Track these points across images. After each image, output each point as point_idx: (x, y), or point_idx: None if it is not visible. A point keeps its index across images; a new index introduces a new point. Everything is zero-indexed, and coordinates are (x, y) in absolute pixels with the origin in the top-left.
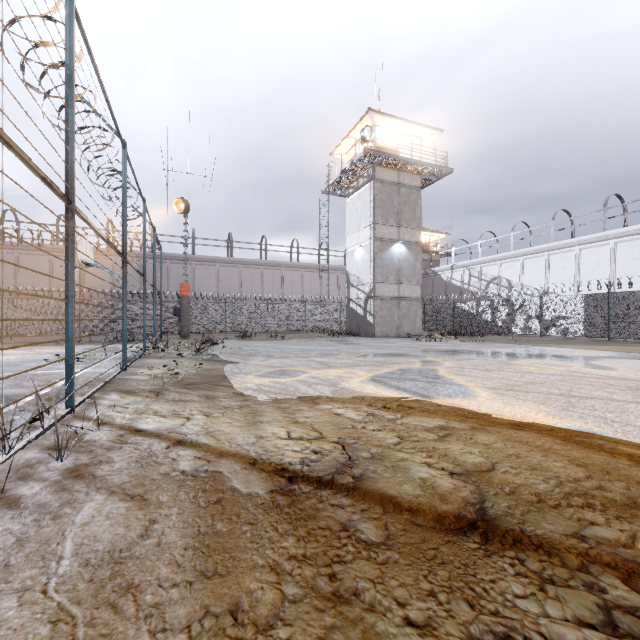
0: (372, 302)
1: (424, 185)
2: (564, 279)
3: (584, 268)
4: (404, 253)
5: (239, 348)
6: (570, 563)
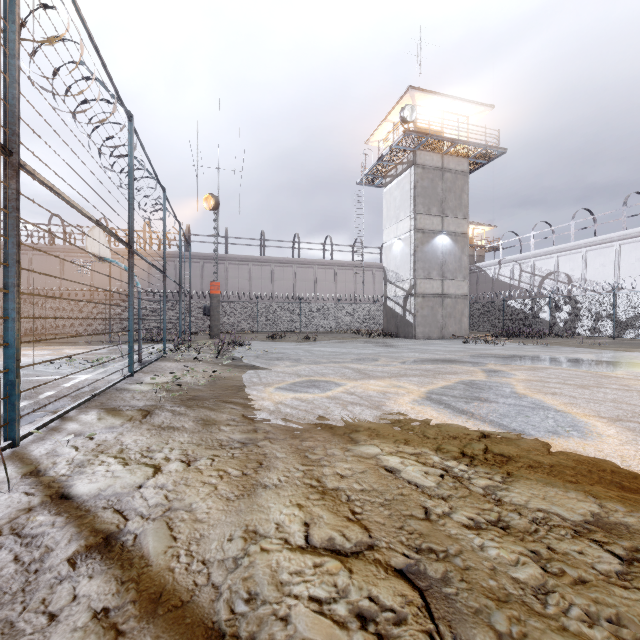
0: (412, 300)
1: (471, 170)
2: (639, 272)
3: None
4: (449, 245)
5: (265, 351)
6: None
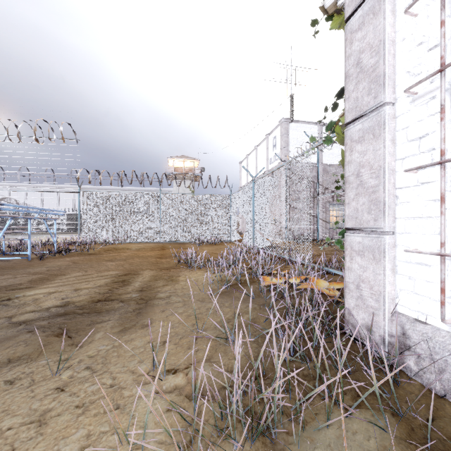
0: None
1: None
2: (52, 204)
3: (62, 200)
4: None
5: None
6: None
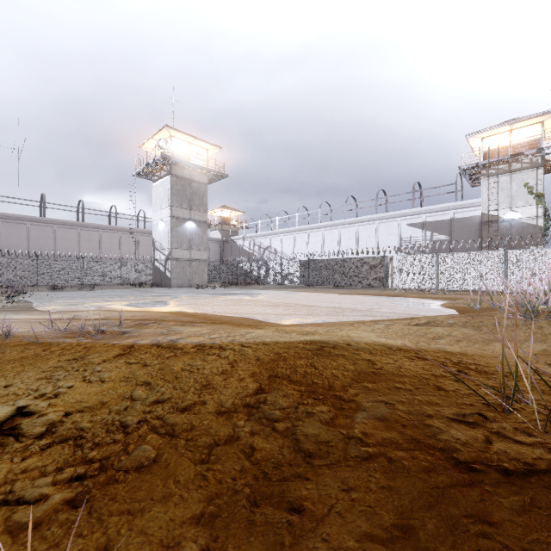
0: (170, 262)
1: (212, 181)
2: (302, 250)
3: (311, 244)
4: (195, 228)
5: (47, 295)
6: (109, 319)
